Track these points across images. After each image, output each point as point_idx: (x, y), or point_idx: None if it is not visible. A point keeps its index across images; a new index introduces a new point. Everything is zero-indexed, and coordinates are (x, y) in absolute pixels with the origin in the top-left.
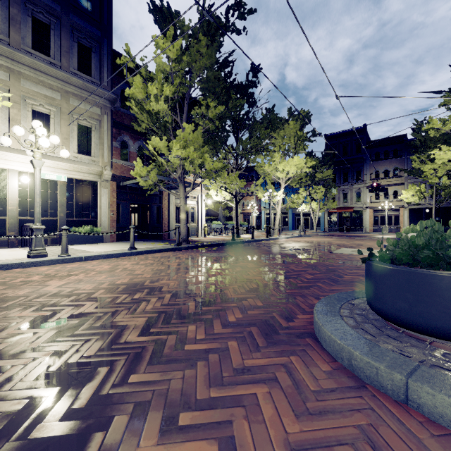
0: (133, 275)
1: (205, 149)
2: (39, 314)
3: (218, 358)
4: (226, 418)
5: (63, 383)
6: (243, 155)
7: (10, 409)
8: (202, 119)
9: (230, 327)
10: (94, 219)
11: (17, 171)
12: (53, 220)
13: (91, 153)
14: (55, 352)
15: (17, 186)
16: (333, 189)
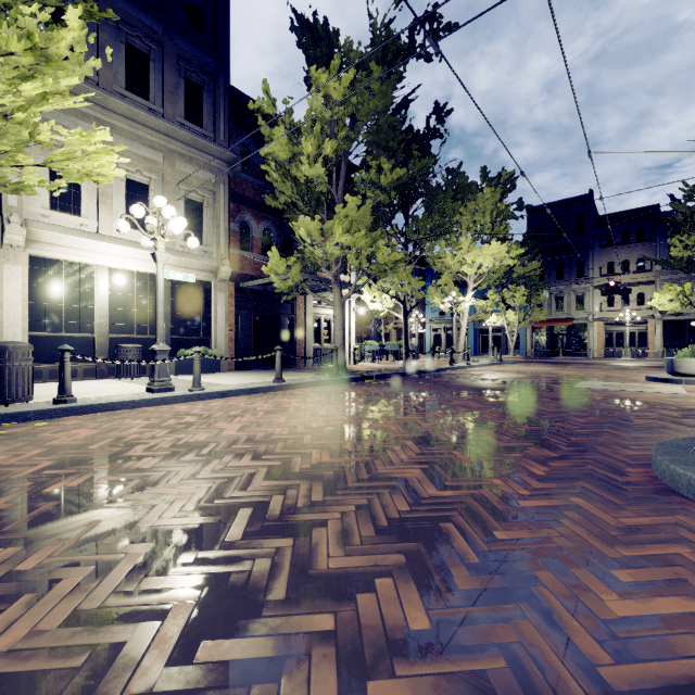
0: (321, 416)
1: (378, 232)
2: (268, 464)
3: (579, 516)
4: (672, 576)
5: (417, 539)
6: (418, 240)
7: (394, 563)
8: (370, 188)
9: (547, 481)
10: (207, 337)
11: (108, 268)
12: (153, 338)
13: (202, 240)
14: (356, 507)
15: (107, 289)
16: (544, 292)
